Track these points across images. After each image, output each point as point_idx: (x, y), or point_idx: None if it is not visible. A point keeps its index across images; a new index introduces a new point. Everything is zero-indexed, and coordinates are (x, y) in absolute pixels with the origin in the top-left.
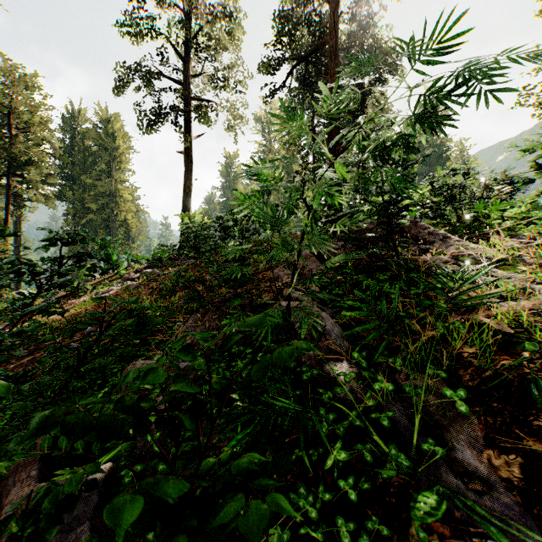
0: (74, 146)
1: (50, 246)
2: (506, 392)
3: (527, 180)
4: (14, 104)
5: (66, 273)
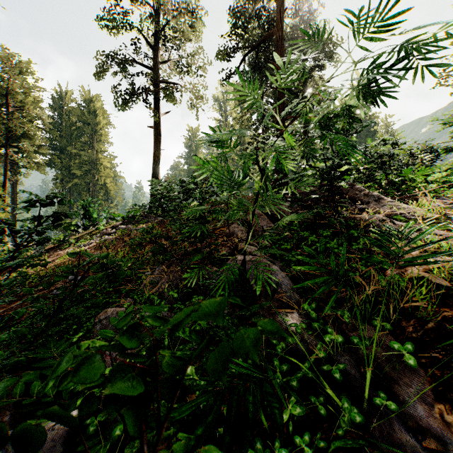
0: (62, 121)
1: (28, 206)
2: (448, 344)
3: (448, 149)
4: (11, 86)
5: (42, 230)
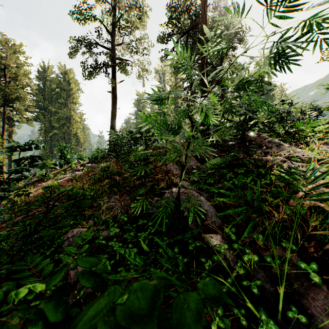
0: (45, 88)
1: (10, 151)
2: None
3: None
4: (8, 62)
5: (21, 170)
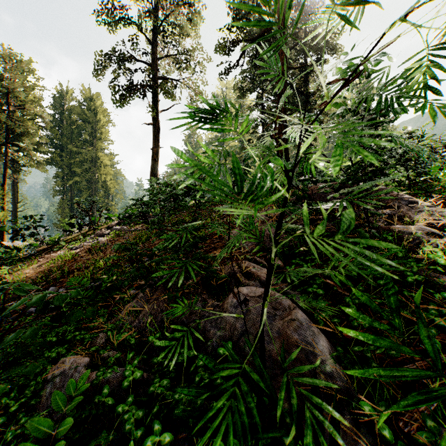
0: (63, 120)
1: None
2: None
3: None
4: (10, 84)
5: None
